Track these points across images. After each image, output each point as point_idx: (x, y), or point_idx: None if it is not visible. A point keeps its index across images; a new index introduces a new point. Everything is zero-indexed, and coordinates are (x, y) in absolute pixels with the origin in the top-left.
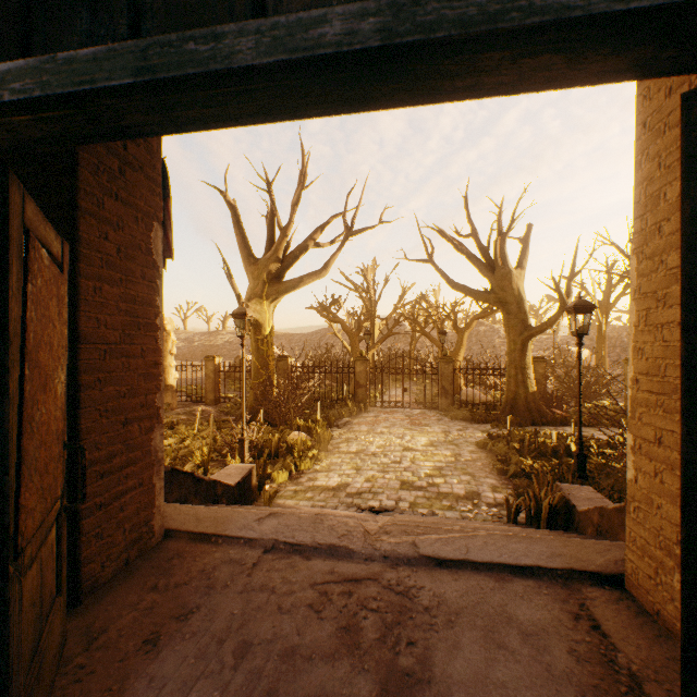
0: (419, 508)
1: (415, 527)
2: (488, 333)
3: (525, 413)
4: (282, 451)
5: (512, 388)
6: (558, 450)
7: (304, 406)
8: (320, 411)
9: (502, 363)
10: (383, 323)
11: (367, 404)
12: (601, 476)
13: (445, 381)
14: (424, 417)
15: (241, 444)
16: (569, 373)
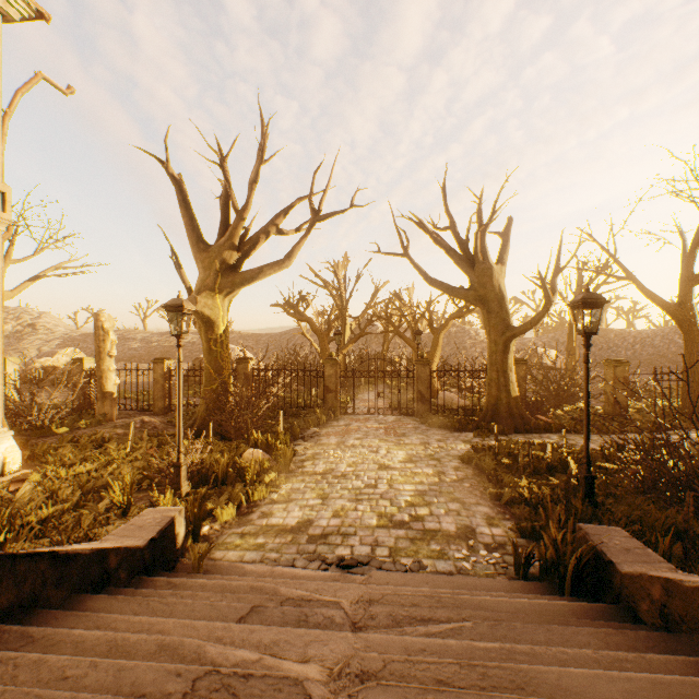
0: (402, 556)
1: (418, 695)
2: (459, 334)
3: (508, 419)
4: (232, 475)
5: (493, 392)
6: (553, 465)
7: (266, 415)
8: (284, 420)
9: (473, 364)
10: (355, 323)
11: (337, 411)
12: (610, 500)
13: (422, 385)
14: (399, 425)
15: (176, 471)
16: (547, 375)
